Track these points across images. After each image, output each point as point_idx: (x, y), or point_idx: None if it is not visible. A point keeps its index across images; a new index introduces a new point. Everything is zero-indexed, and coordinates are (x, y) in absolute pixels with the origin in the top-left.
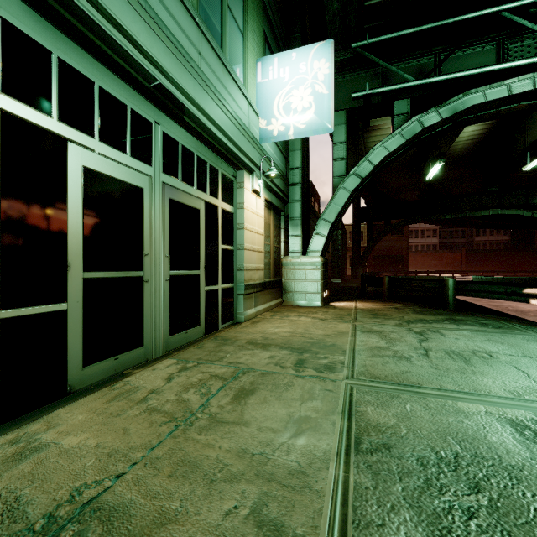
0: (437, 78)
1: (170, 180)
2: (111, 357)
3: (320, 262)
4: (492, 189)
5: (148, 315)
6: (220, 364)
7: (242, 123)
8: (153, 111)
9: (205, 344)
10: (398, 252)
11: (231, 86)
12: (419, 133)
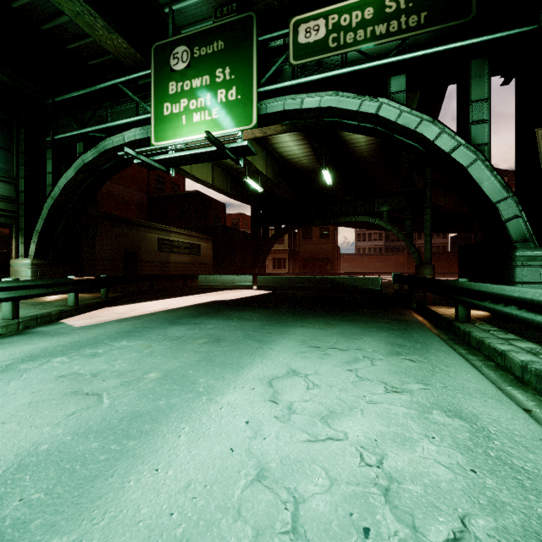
0: (87, 129)
1: None
2: None
3: (30, 263)
4: (349, 198)
5: None
6: None
7: None
8: None
9: None
10: (326, 254)
11: None
12: (87, 168)
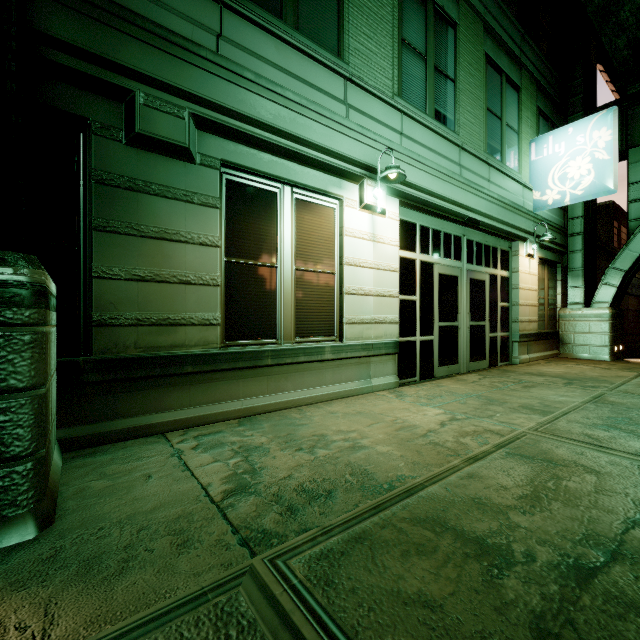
0: None
1: (470, 267)
2: (446, 366)
3: (609, 314)
4: None
5: (460, 348)
6: (508, 378)
7: (517, 206)
8: (462, 230)
9: (492, 371)
10: None
11: (508, 185)
12: None
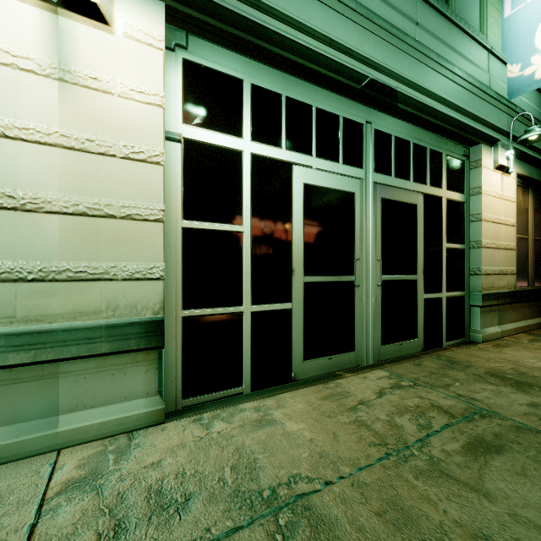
0: None
1: (382, 179)
2: (325, 356)
3: None
4: None
5: (359, 321)
6: (444, 393)
7: (477, 83)
8: (363, 111)
9: (424, 362)
10: None
11: (460, 43)
12: None
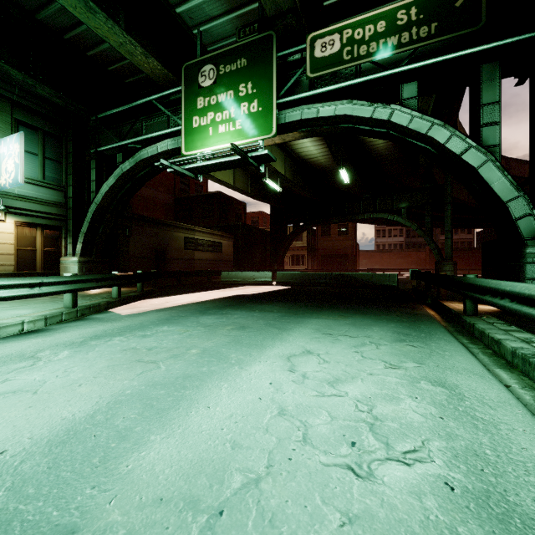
0: (125, 142)
1: None
2: None
3: (77, 260)
4: (367, 195)
5: None
6: None
7: None
8: None
9: None
10: (344, 251)
11: None
12: (125, 176)
